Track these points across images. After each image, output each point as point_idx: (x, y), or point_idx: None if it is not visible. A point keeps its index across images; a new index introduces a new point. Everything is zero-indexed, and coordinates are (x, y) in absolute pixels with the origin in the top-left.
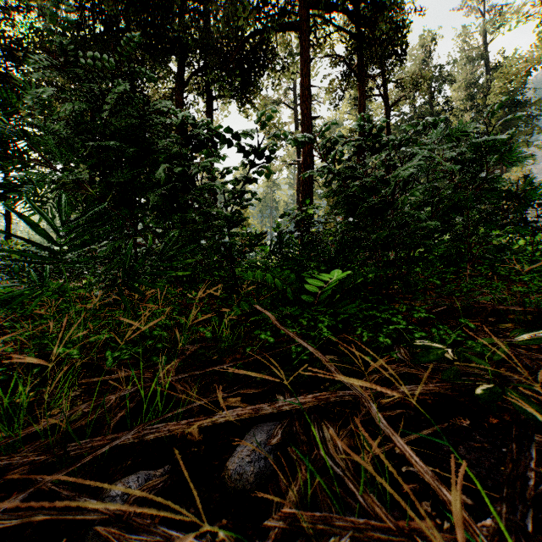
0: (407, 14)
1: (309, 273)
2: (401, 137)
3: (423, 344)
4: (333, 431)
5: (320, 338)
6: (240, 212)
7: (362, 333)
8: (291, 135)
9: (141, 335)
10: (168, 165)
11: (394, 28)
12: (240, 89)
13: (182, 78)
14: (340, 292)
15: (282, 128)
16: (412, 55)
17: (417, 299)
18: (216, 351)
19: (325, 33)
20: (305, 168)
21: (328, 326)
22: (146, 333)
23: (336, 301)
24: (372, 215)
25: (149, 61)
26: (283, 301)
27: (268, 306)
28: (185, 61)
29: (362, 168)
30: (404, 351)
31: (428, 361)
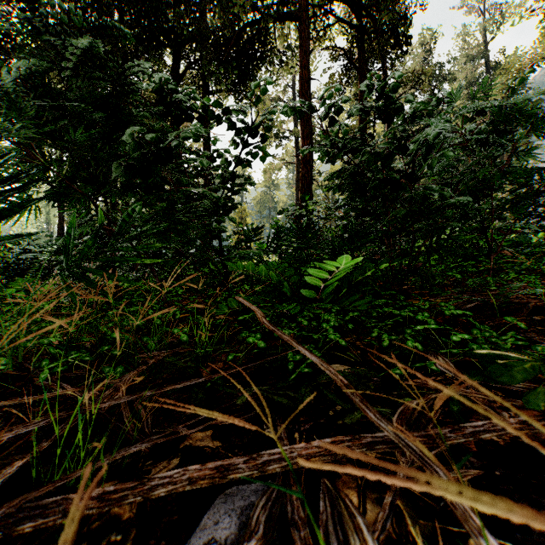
0: (409, 9)
1: (310, 266)
2: (416, 108)
3: (491, 352)
4: (363, 526)
5: (325, 341)
6: (230, 198)
7: (381, 335)
8: (290, 133)
9: (103, 338)
10: (138, 129)
11: (396, 18)
12: (237, 83)
13: (177, 71)
14: (346, 287)
15: (279, 103)
16: (413, 53)
17: (435, 295)
18: (193, 358)
19: (325, 26)
20: (304, 163)
21: (334, 326)
22: (105, 335)
23: (340, 298)
24: (383, 196)
25: (143, 54)
26: (279, 298)
27: (261, 303)
28: (181, 54)
29: (372, 138)
30: (445, 361)
31: (514, 382)
